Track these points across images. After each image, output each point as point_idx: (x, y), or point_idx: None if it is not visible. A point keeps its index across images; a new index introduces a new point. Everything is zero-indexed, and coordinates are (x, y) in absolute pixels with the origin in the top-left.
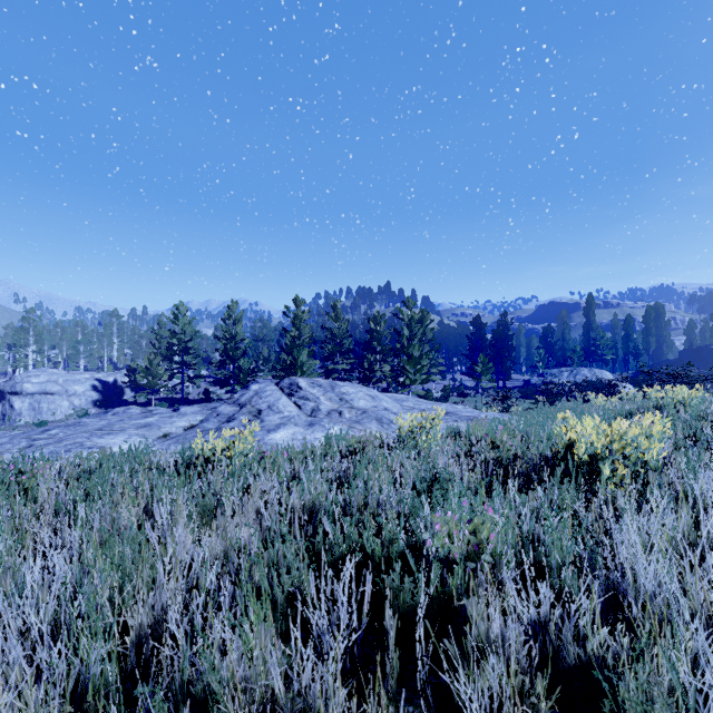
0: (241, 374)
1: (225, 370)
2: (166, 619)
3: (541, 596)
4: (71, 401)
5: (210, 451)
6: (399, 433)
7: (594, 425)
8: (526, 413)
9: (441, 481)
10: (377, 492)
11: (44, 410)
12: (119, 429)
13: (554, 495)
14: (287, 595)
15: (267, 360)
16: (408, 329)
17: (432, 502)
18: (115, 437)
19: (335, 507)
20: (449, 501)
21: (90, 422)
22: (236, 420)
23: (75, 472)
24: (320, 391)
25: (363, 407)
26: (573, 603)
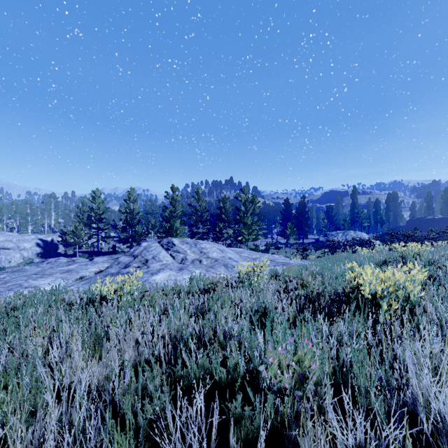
0: (136, 235)
1: (126, 233)
2: (46, 447)
3: (358, 424)
4: (22, 254)
5: (106, 291)
6: (239, 276)
7: (372, 272)
8: (318, 260)
9: (269, 312)
10: (223, 324)
11: (2, 260)
12: (49, 274)
13: (349, 324)
14: (150, 420)
15: (154, 226)
16: (244, 206)
17: (263, 330)
18: (45, 279)
19: (193, 336)
20: (276, 331)
21: (30, 269)
22: (131, 267)
23: (3, 310)
24: (187, 247)
25: (215, 257)
26: (377, 422)
